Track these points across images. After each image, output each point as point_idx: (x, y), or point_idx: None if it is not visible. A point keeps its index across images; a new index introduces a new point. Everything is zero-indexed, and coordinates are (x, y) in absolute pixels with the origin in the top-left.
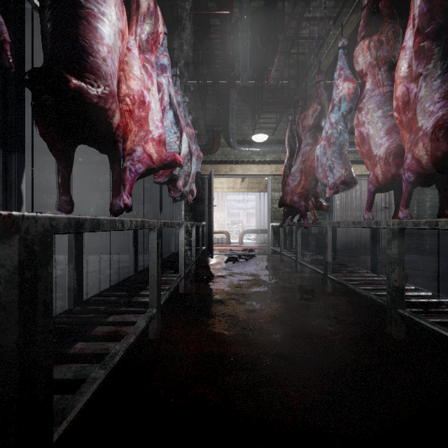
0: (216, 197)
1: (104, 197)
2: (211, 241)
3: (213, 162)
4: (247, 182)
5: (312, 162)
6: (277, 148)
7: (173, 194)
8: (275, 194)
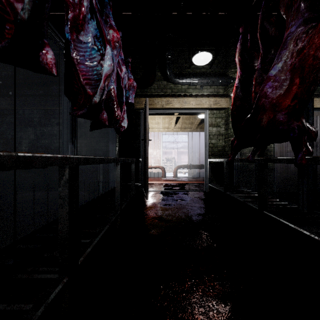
0: (153, 136)
1: (36, 132)
2: (146, 180)
3: (148, 96)
4: (180, 122)
5: (317, 49)
6: (216, 79)
7: (77, 112)
8: (212, 130)
